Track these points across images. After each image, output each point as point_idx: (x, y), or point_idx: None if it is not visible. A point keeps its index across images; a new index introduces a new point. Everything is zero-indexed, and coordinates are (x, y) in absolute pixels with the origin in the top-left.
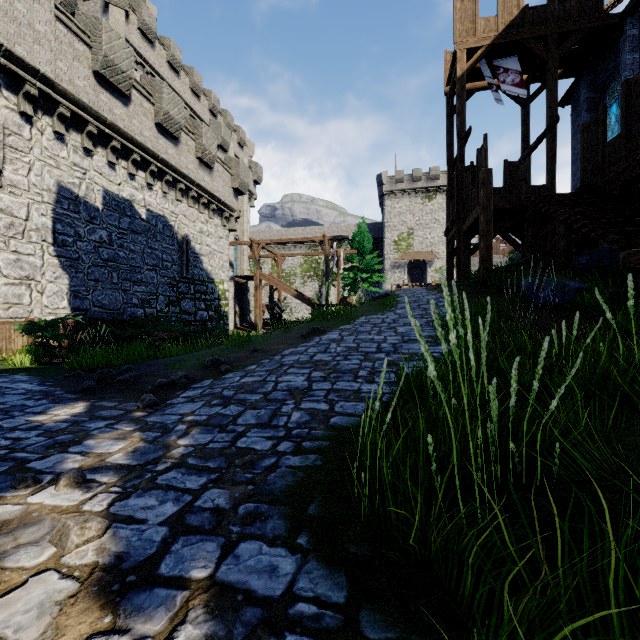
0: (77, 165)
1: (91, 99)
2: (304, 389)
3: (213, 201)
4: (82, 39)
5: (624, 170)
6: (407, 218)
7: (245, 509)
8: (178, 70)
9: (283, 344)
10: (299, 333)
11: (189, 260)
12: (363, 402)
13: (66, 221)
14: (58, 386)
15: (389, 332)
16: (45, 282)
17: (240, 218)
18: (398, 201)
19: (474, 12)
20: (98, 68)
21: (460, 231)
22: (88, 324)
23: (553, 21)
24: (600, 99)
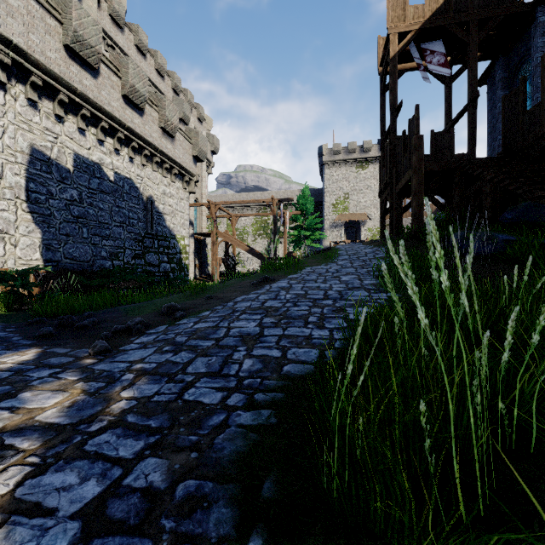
0: (49, 130)
1: (62, 70)
2: (256, 335)
3: (175, 166)
4: (53, 15)
5: (543, 135)
6: (343, 184)
7: (184, 490)
8: (145, 53)
9: (236, 292)
10: (251, 282)
11: (153, 218)
12: (315, 348)
13: (39, 180)
14: (18, 332)
15: (334, 280)
16: (18, 236)
17: (199, 183)
18: (336, 170)
19: (405, 0)
20: (68, 42)
21: (392, 193)
22: (59, 274)
23: (474, 9)
24: (513, 78)
